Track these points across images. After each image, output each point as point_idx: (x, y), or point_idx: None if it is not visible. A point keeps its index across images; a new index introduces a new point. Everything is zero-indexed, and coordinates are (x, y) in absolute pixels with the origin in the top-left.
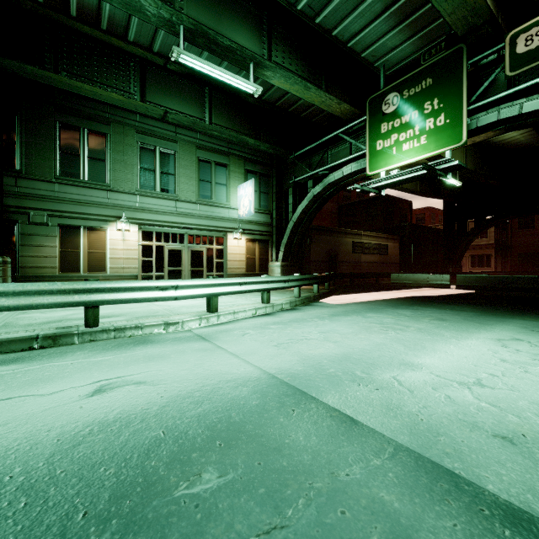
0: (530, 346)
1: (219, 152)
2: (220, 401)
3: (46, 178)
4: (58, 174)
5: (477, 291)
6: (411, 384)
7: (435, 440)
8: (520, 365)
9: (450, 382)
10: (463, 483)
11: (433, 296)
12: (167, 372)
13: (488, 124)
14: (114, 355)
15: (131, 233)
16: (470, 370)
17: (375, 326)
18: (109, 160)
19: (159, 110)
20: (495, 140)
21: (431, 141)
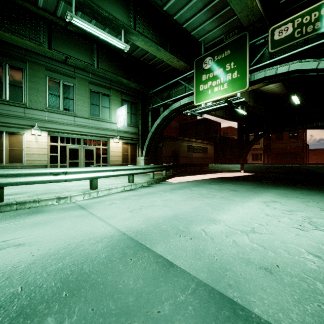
0: (281, 205)
1: (104, 87)
2: (78, 256)
3: None
4: None
5: (255, 174)
6: (213, 234)
7: (224, 274)
8: (275, 217)
9: (236, 231)
10: (239, 309)
11: (231, 176)
12: (45, 235)
13: (259, 78)
14: (9, 223)
15: (42, 137)
16: (248, 222)
17: (196, 195)
18: (26, 87)
19: (61, 56)
20: (264, 90)
21: (230, 86)
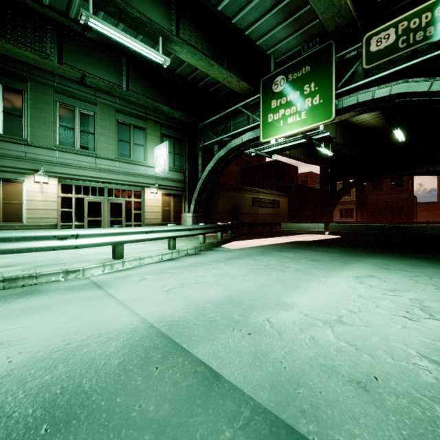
0: (380, 282)
1: (137, 117)
2: (78, 362)
3: None
4: None
5: (344, 236)
6: (281, 326)
7: (294, 393)
8: (372, 300)
9: (315, 321)
10: None
11: (311, 240)
12: (35, 328)
13: (350, 105)
14: None
15: (50, 186)
16: (333, 307)
17: (261, 268)
18: (27, 116)
19: (76, 73)
20: (356, 122)
21: (309, 116)
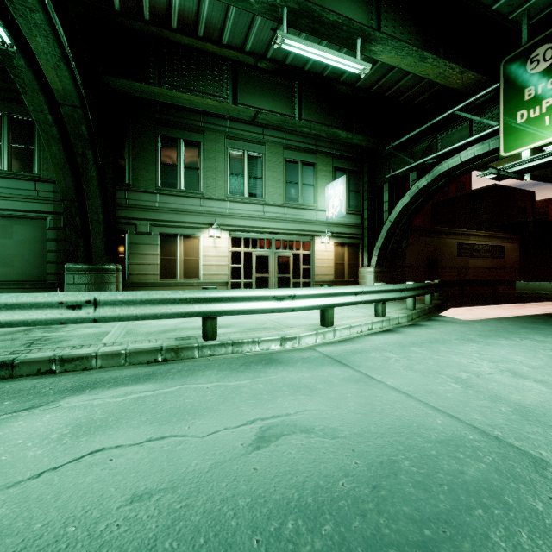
0: None
1: (306, 151)
2: (461, 489)
3: (149, 189)
4: (159, 185)
5: None
6: None
7: None
8: None
9: None
10: None
11: None
12: (331, 415)
13: None
14: (249, 379)
15: (222, 240)
16: None
17: None
18: (202, 168)
19: (250, 111)
20: None
21: None
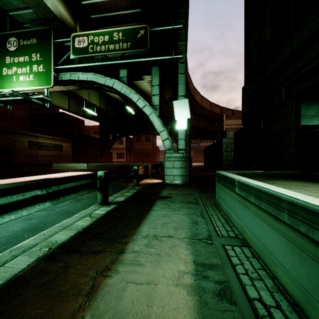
0: None
1: None
2: None
3: None
4: None
5: (94, 172)
6: None
7: None
8: None
9: None
10: None
11: (57, 177)
12: None
13: (66, 80)
14: None
15: None
16: None
17: None
18: None
19: None
20: (113, 96)
21: (36, 79)
